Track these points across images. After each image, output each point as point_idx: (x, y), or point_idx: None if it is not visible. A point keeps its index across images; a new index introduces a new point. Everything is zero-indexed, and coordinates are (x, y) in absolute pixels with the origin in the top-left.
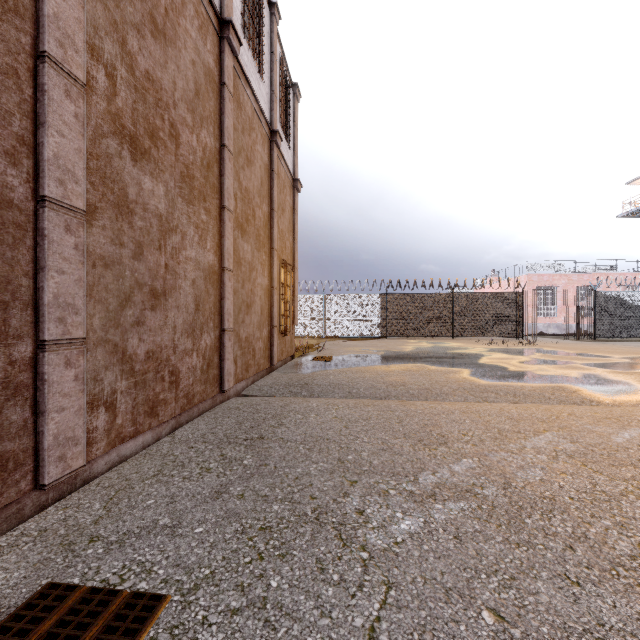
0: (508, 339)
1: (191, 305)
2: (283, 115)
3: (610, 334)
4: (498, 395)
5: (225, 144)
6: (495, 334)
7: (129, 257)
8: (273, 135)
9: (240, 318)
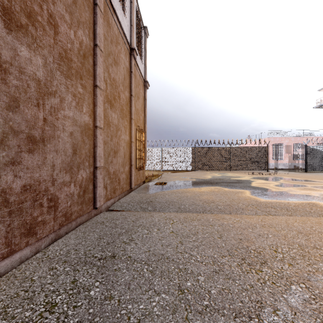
0: (261, 171)
1: (69, 150)
2: (138, 42)
3: (314, 169)
4: (276, 210)
5: (97, 44)
6: (253, 169)
7: (2, 108)
8: (132, 51)
9: (109, 160)
